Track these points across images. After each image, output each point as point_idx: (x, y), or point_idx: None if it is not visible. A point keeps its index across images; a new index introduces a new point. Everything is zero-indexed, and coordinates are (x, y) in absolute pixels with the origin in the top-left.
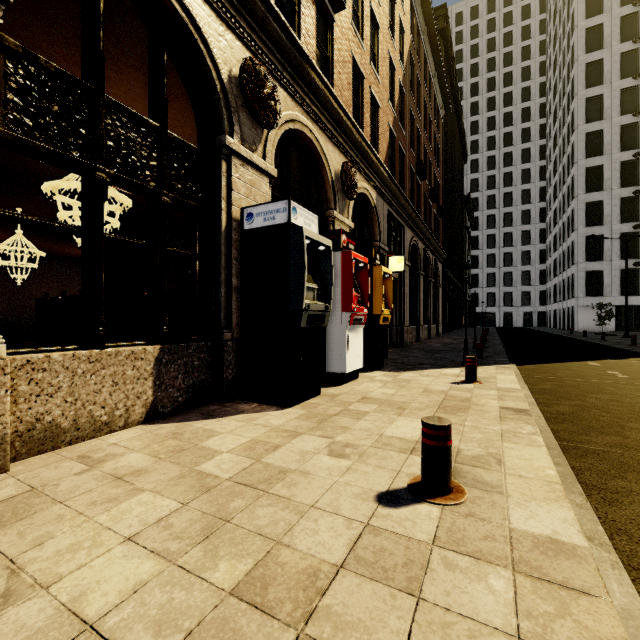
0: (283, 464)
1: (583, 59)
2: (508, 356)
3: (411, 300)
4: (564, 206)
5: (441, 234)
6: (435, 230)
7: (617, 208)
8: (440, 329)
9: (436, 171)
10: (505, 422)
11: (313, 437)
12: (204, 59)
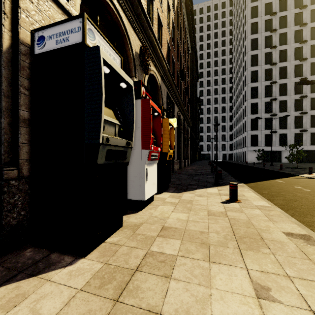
0: None
1: (250, 37)
2: (233, 177)
3: (177, 146)
4: (241, 105)
5: (189, 113)
6: (187, 110)
7: (263, 106)
8: (189, 162)
9: (187, 79)
10: None
11: None
12: None
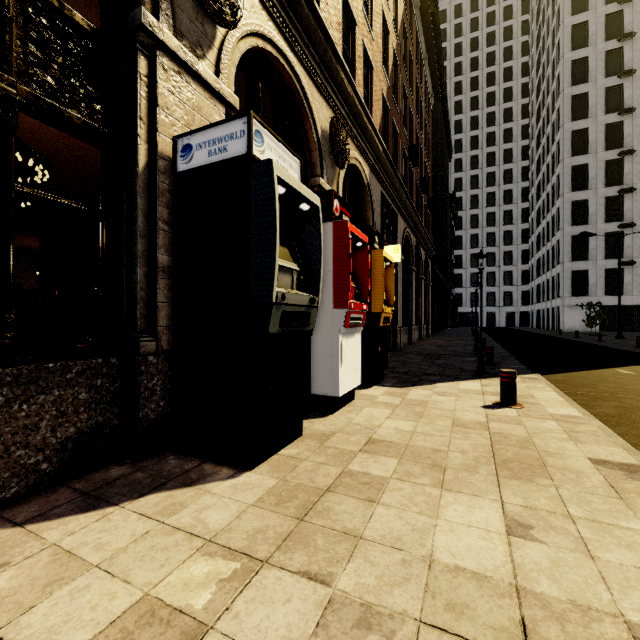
0: None
1: (569, 56)
2: (521, 362)
3: (403, 298)
4: (548, 205)
5: (430, 229)
6: (425, 224)
7: (602, 207)
8: (430, 330)
9: (426, 161)
10: (636, 504)
11: (286, 579)
12: None
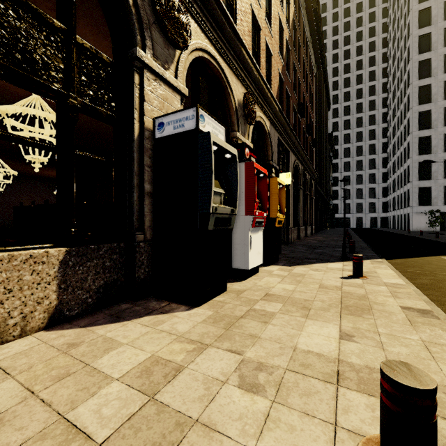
0: (182, 406)
1: (416, 33)
2: (374, 251)
3: (294, 208)
4: (401, 140)
5: (314, 160)
6: (310, 156)
7: (442, 141)
8: (313, 229)
9: (311, 113)
10: (419, 328)
11: (220, 352)
12: None
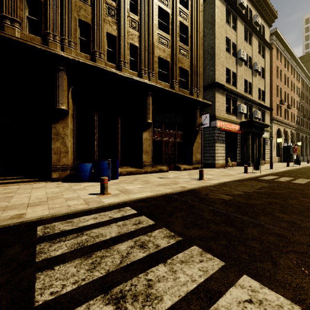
0: None
1: None
2: None
3: (301, 149)
4: None
5: None
6: (309, 127)
7: None
8: None
9: (309, 109)
10: None
11: None
12: (280, 131)
